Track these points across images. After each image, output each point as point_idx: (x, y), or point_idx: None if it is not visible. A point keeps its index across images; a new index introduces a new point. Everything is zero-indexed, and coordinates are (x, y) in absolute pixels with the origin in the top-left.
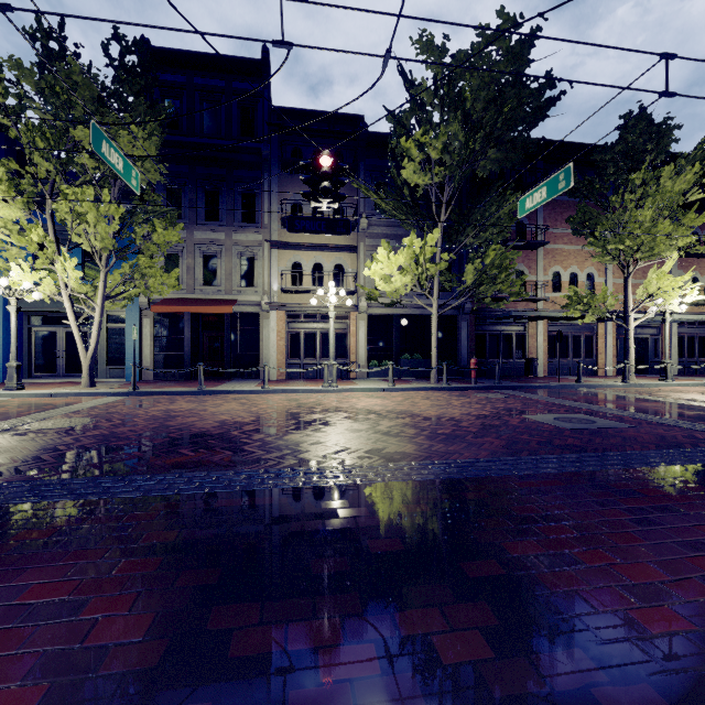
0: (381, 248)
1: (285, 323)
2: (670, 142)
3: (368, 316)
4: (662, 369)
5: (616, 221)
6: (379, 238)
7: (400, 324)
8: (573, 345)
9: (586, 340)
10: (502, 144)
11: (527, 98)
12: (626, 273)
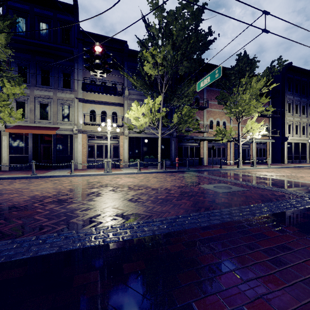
0: (133, 103)
1: (86, 140)
2: (255, 67)
3: (129, 137)
4: (252, 162)
5: (235, 99)
6: (134, 100)
7: (144, 141)
8: (217, 152)
9: (223, 150)
10: (190, 59)
11: (200, 38)
12: (238, 121)
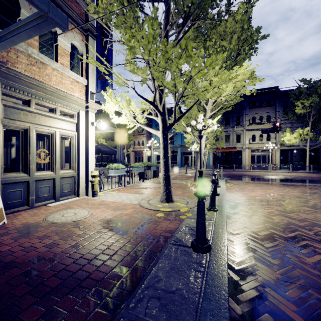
0: (288, 133)
1: (250, 153)
2: None
3: (280, 150)
4: None
5: None
6: (284, 124)
7: (293, 152)
8: None
9: None
10: None
11: None
12: None
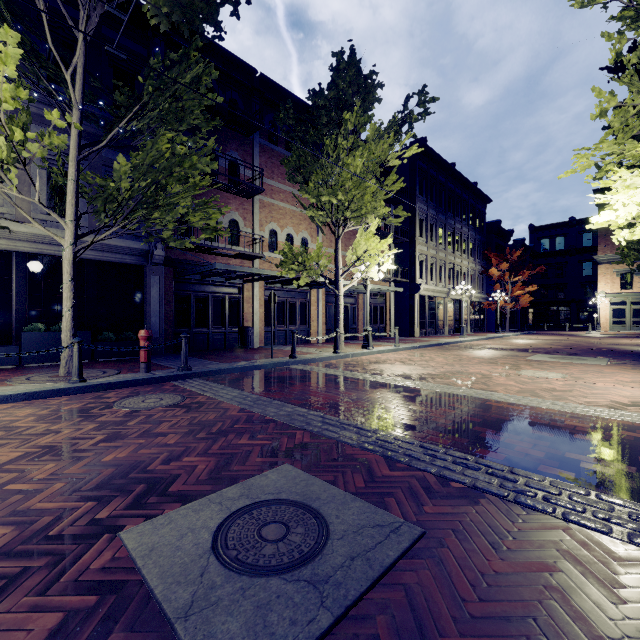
0: None
1: None
2: (374, 101)
3: None
4: (365, 336)
5: (329, 171)
6: None
7: (29, 270)
8: (289, 312)
9: (301, 307)
10: None
11: None
12: (337, 234)
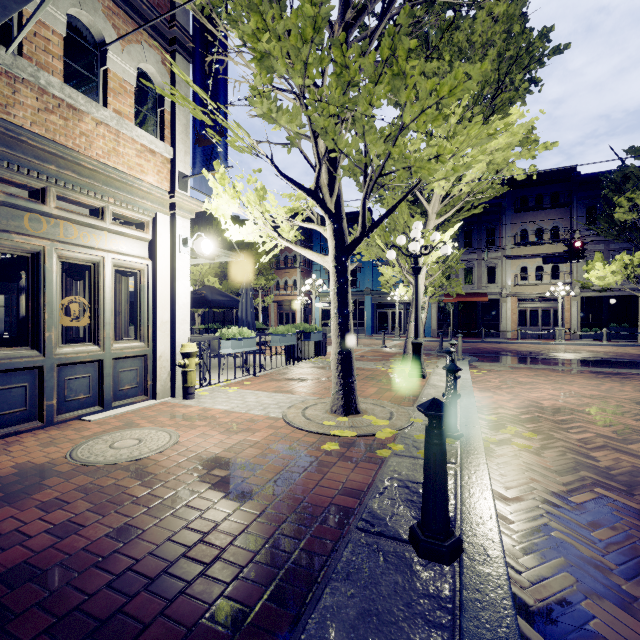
0: (598, 262)
1: (516, 304)
2: None
3: (580, 298)
4: None
5: None
6: (589, 245)
7: (608, 302)
8: None
9: None
10: None
11: None
12: None
